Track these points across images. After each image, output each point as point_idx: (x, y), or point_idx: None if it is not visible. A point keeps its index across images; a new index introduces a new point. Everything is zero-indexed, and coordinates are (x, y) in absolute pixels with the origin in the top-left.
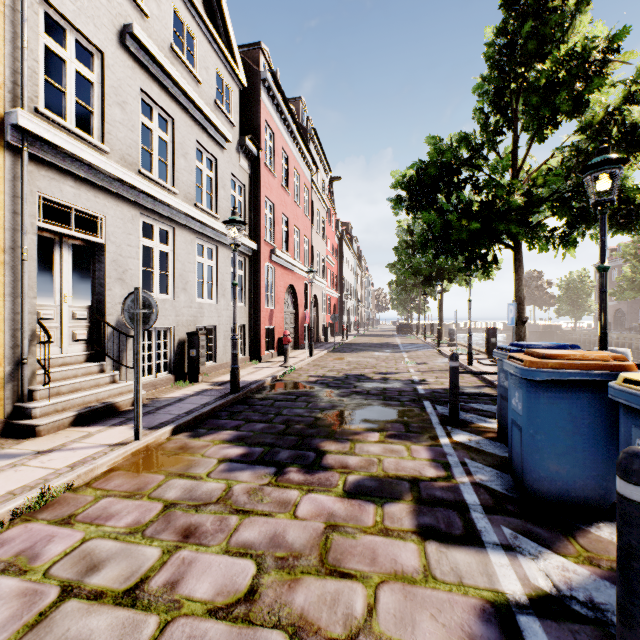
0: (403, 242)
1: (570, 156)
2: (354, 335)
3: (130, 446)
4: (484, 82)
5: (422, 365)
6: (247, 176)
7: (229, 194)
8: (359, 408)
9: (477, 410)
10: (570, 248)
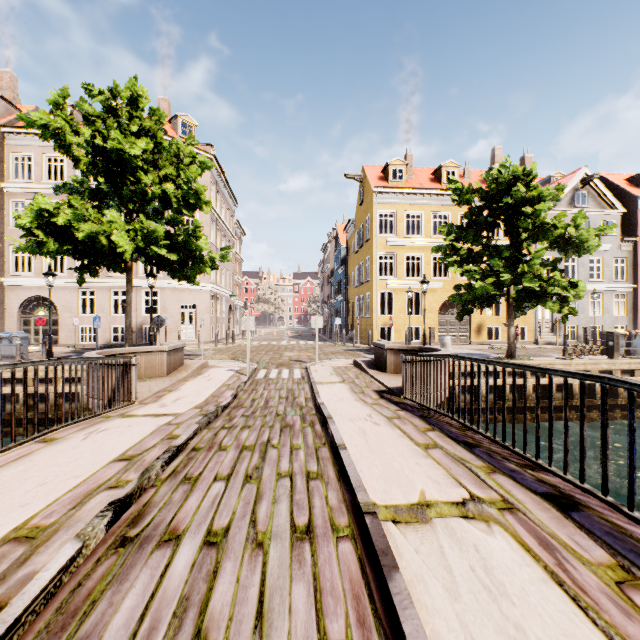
0: None
1: None
2: None
3: (555, 346)
4: None
5: None
6: (628, 252)
7: (611, 268)
8: None
9: None
10: None
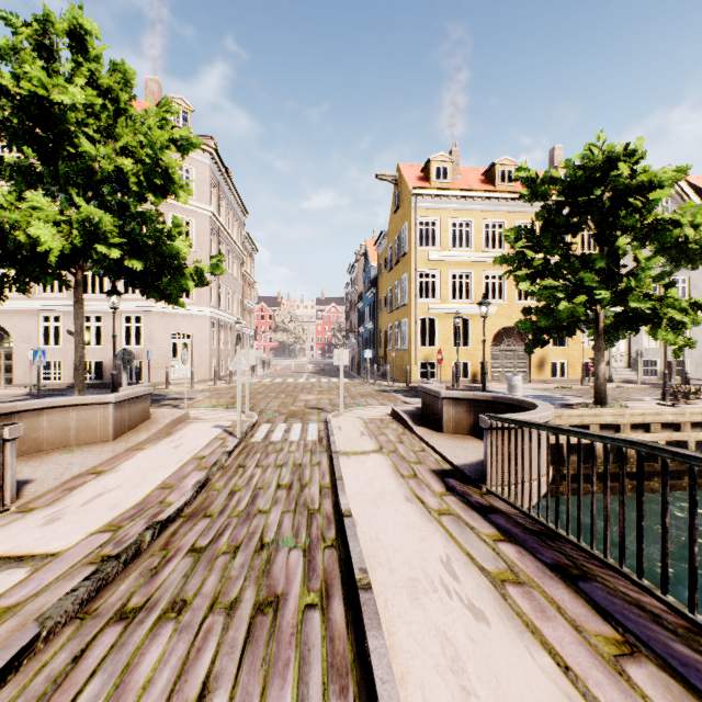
0: None
1: None
2: None
3: (635, 385)
4: None
5: None
6: None
7: (699, 289)
8: None
9: None
10: None
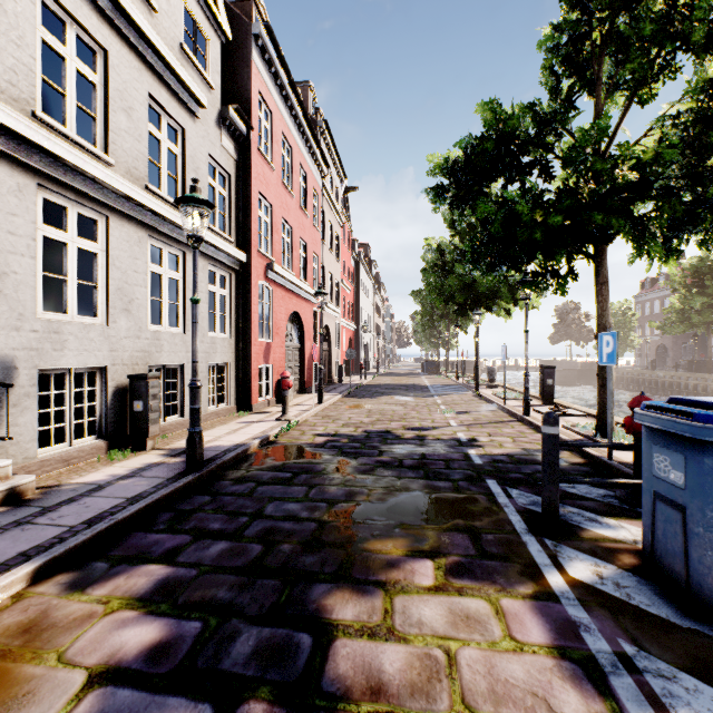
0: (433, 263)
1: (686, 123)
2: (373, 374)
3: None
4: (555, 32)
5: (464, 415)
6: (233, 163)
7: (205, 182)
8: (391, 497)
9: (574, 497)
10: (669, 259)
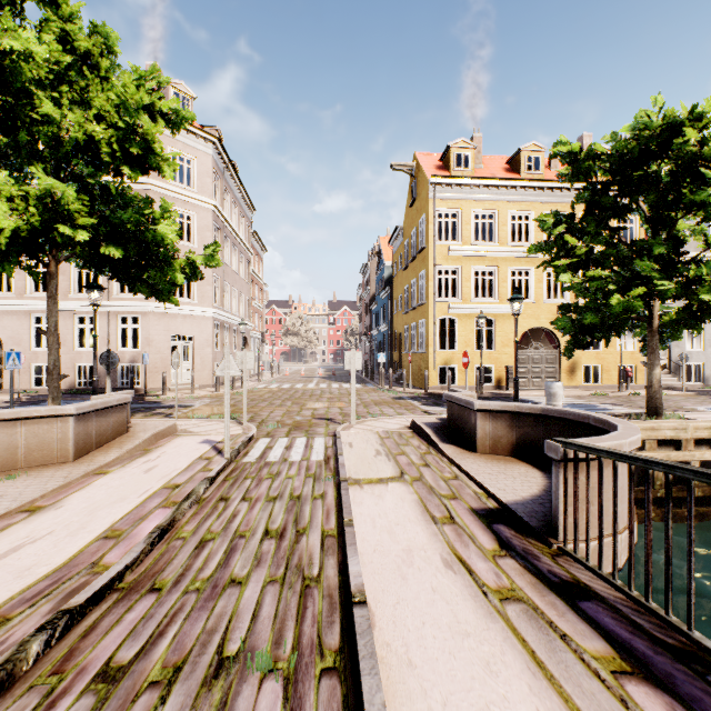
0: None
1: None
2: None
3: (680, 392)
4: None
5: None
6: None
7: None
8: None
9: None
10: None
